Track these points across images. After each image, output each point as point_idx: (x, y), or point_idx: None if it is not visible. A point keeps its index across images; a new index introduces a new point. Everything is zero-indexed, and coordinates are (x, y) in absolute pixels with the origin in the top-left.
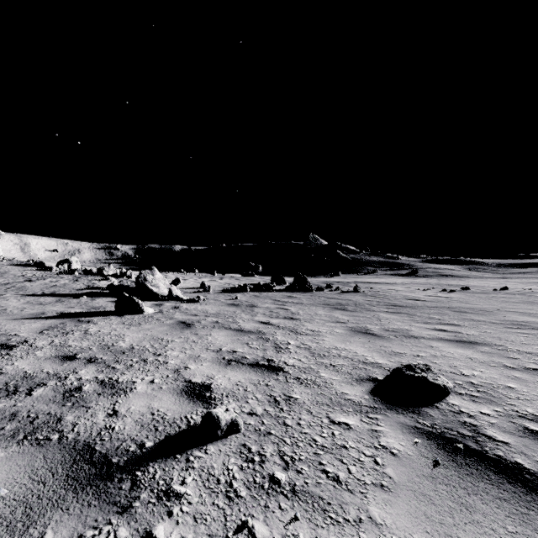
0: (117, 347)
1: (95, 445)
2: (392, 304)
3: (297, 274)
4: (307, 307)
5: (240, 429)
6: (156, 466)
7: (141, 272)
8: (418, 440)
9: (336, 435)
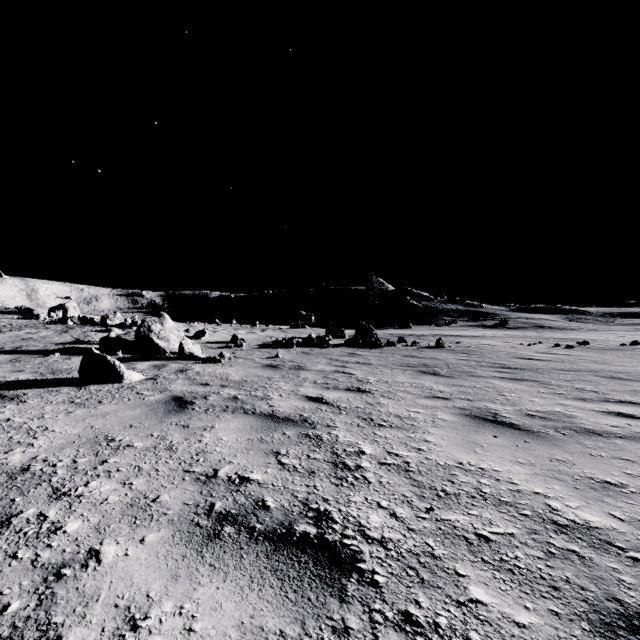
0: None
1: None
2: (501, 366)
3: (360, 324)
4: (378, 369)
5: None
6: None
7: (145, 320)
8: None
9: None
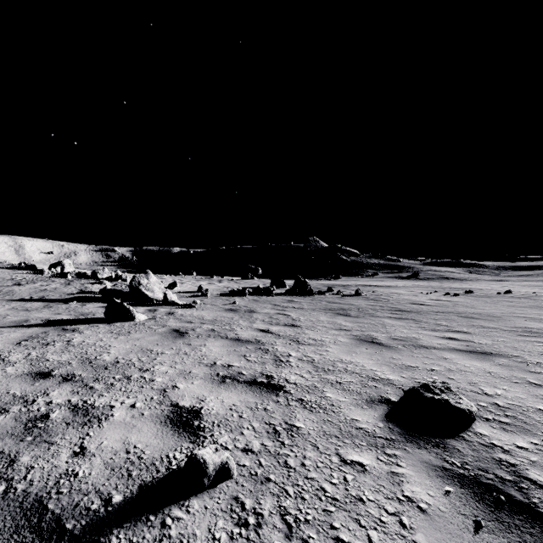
0: (100, 361)
1: (48, 500)
2: (397, 309)
3: (297, 277)
4: (308, 312)
5: (232, 475)
6: (122, 534)
7: (135, 276)
8: (449, 489)
9: (349, 480)
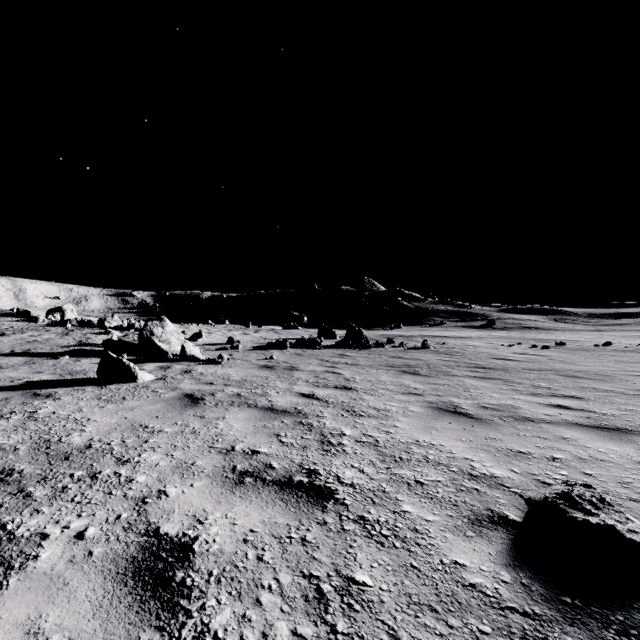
0: (63, 445)
1: None
2: (477, 366)
3: (350, 326)
4: (365, 370)
5: None
6: None
7: (147, 324)
8: None
9: None
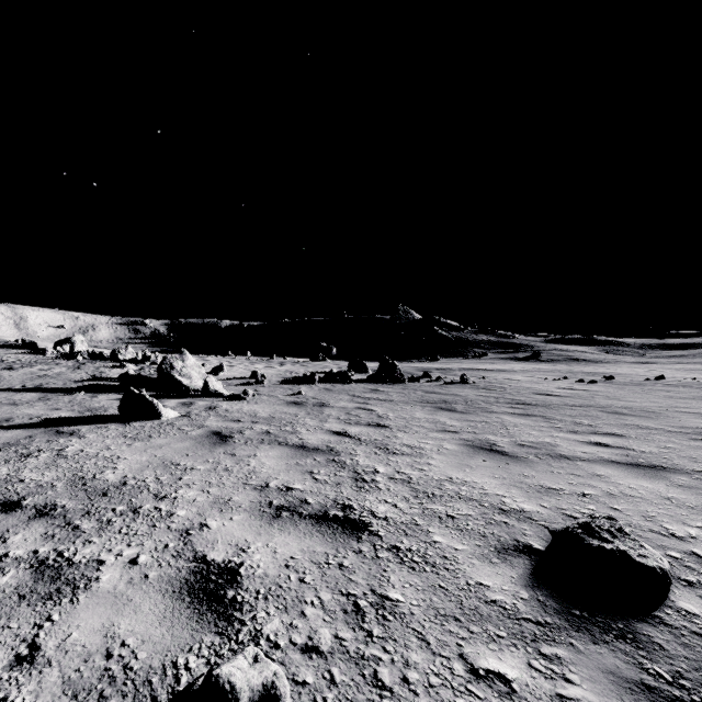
0: (98, 482)
1: None
2: (517, 402)
3: (383, 359)
4: (399, 406)
5: None
6: None
7: (166, 357)
8: None
9: None
